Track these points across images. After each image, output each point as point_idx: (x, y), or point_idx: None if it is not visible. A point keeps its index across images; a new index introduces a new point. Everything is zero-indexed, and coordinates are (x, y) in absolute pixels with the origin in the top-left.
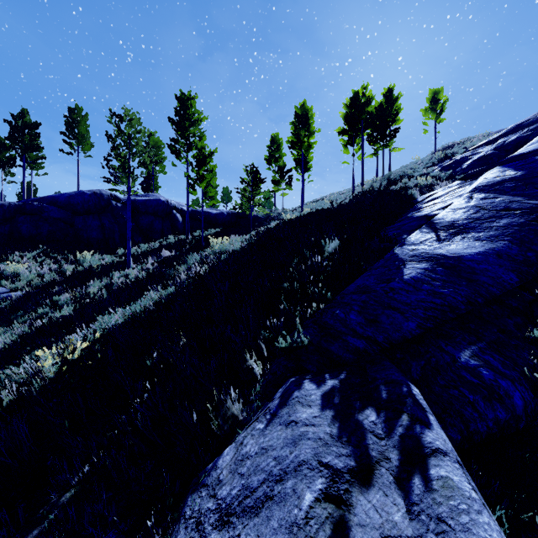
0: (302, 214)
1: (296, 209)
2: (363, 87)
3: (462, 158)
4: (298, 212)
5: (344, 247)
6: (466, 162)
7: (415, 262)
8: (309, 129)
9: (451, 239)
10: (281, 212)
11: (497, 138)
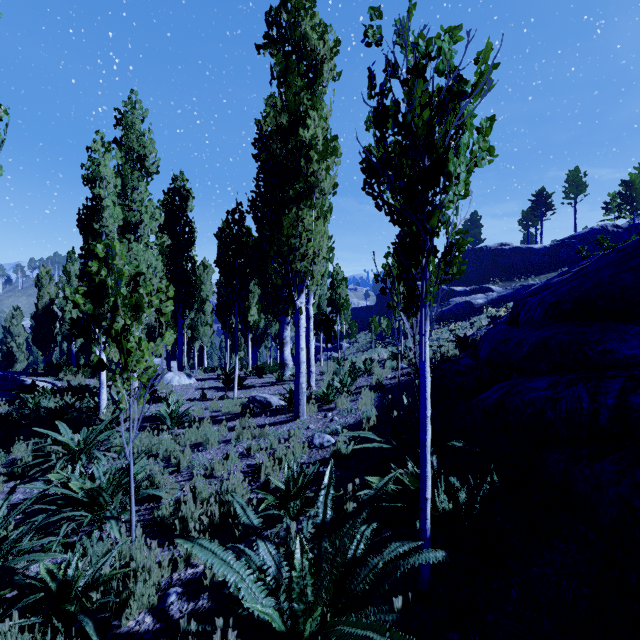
0: None
1: None
2: None
3: None
4: None
5: None
6: None
7: None
8: None
9: None
10: None
11: None
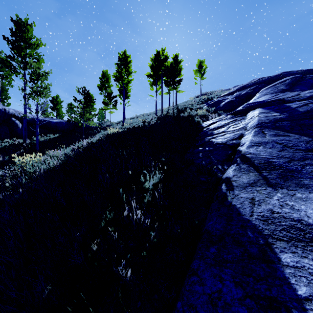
0: (123, 127)
1: (119, 123)
2: (162, 49)
3: (219, 101)
4: (121, 125)
5: (163, 177)
6: (222, 103)
7: (286, 244)
8: (128, 70)
9: (285, 186)
10: (109, 124)
11: (233, 92)
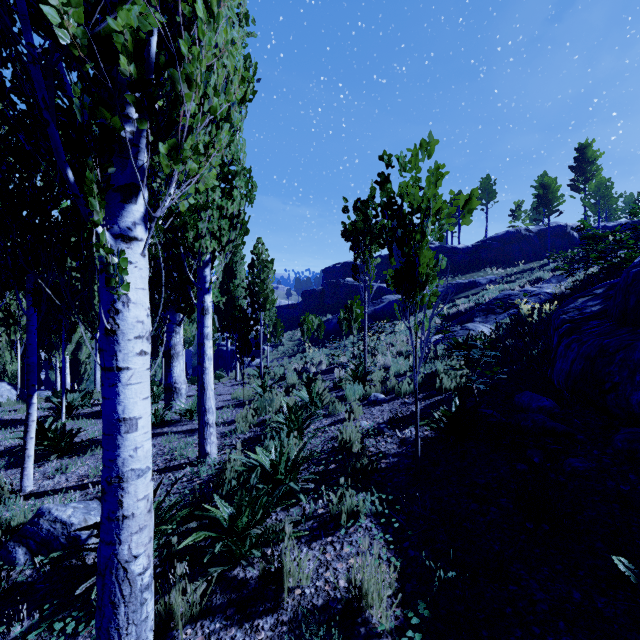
0: None
1: None
2: None
3: None
4: None
5: None
6: None
7: None
8: None
9: None
10: None
11: None
